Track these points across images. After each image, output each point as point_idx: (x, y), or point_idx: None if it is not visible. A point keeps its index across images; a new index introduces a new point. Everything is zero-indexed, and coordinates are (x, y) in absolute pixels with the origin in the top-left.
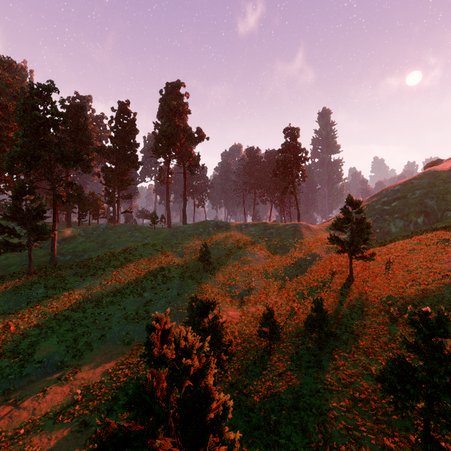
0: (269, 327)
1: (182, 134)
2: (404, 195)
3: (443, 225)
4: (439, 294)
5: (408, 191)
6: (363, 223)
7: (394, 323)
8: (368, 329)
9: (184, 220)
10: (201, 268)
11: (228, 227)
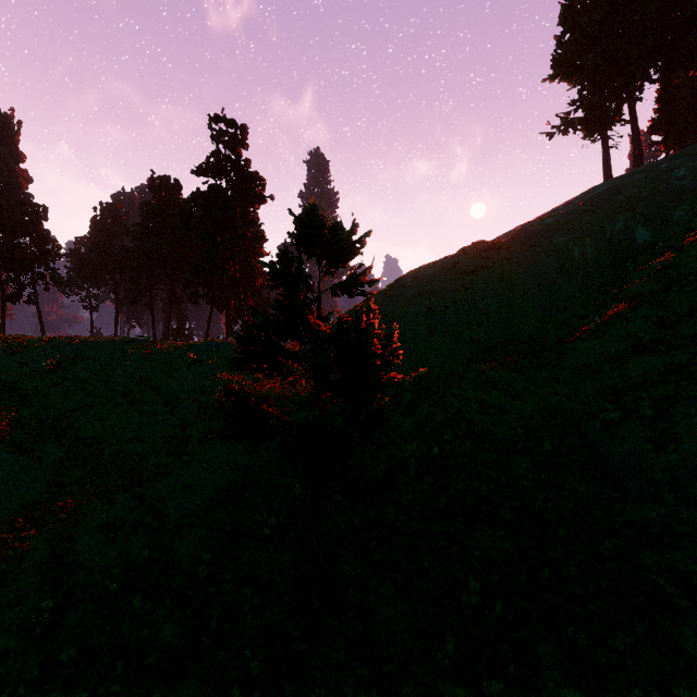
0: None
1: None
2: (444, 285)
3: (526, 348)
4: None
5: (451, 277)
6: (365, 337)
7: None
8: None
9: None
10: None
11: None
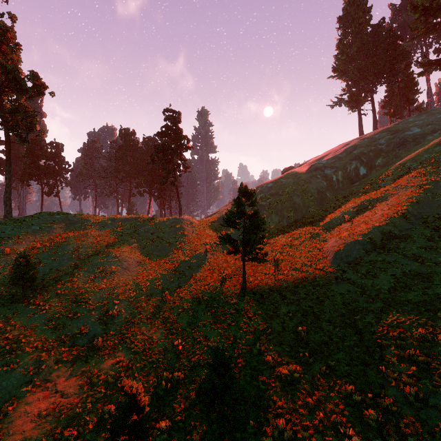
0: (129, 428)
1: (4, 77)
2: (276, 192)
3: (309, 221)
4: (331, 296)
5: (279, 188)
6: (259, 218)
7: (305, 349)
8: (279, 367)
9: (7, 212)
10: (19, 294)
11: (85, 224)
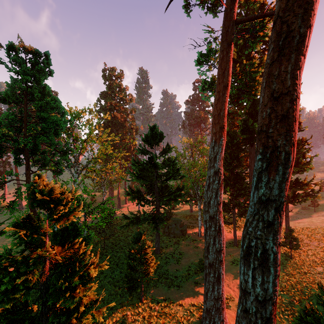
0: None
1: None
2: None
3: None
4: None
5: None
6: None
7: None
8: None
9: None
10: None
11: None
